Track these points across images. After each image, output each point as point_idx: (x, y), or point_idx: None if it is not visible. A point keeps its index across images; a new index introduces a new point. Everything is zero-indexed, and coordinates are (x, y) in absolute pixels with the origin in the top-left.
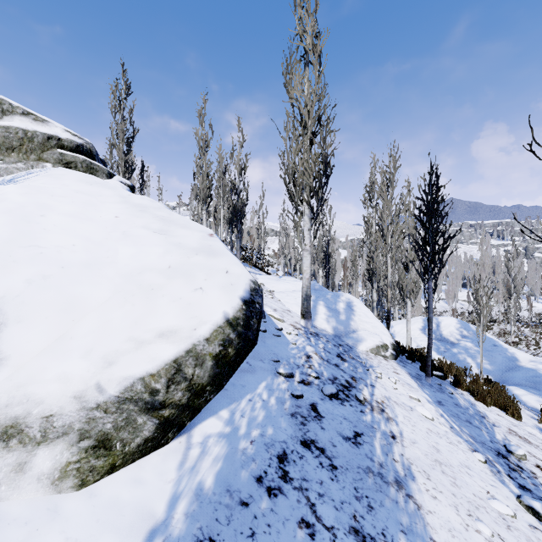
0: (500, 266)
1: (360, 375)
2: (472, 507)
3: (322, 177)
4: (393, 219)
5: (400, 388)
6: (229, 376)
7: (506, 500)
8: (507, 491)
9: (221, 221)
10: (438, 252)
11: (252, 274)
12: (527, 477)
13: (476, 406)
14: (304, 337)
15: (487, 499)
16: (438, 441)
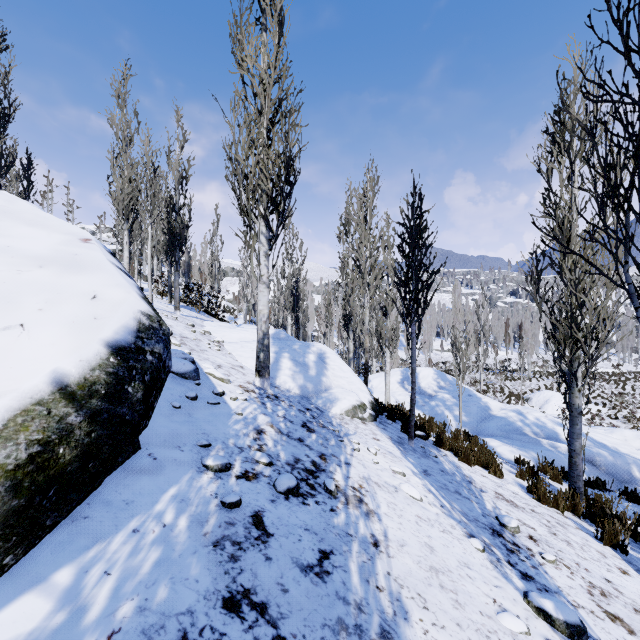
0: (470, 314)
1: (332, 450)
2: (483, 639)
3: (283, 183)
4: (371, 253)
5: (382, 460)
6: (64, 504)
7: (515, 605)
8: (513, 589)
9: (149, 245)
10: (422, 290)
11: (198, 321)
12: (525, 557)
13: (461, 469)
14: (257, 403)
15: (496, 614)
16: (430, 533)
